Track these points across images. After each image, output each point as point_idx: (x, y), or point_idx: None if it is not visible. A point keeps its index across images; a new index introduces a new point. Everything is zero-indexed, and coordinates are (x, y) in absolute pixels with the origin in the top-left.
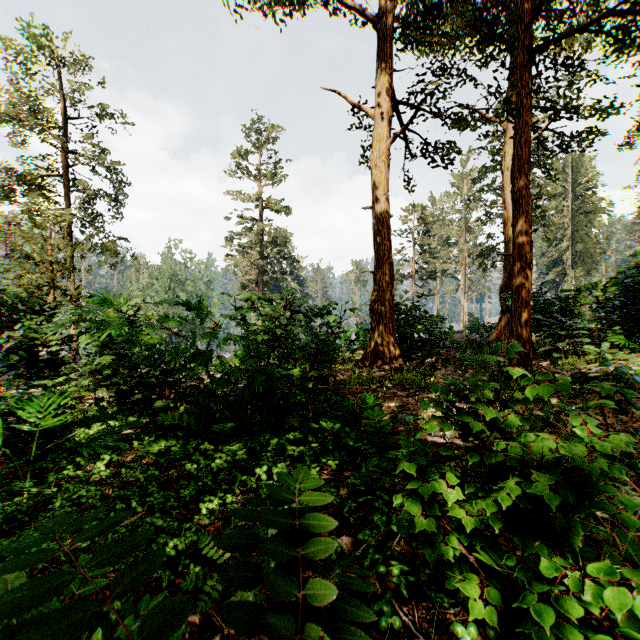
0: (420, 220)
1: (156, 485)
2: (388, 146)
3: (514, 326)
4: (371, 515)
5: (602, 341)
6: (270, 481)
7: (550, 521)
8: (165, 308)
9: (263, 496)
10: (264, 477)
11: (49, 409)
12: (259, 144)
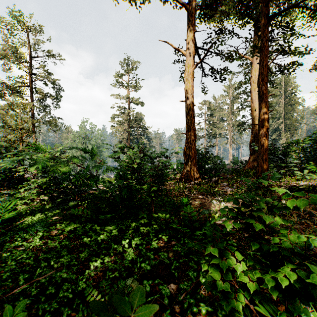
0: (208, 108)
1: (66, 251)
2: (193, 69)
3: (259, 161)
4: (187, 269)
5: (302, 169)
6: (130, 248)
7: (308, 290)
8: (81, 152)
9: (126, 257)
10: (126, 246)
11: (7, 208)
12: (128, 70)
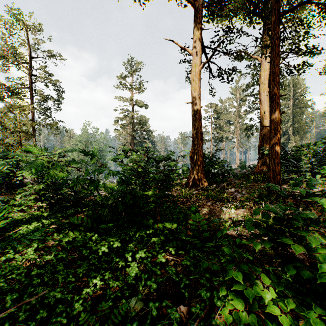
0: (215, 111)
1: (62, 265)
2: (200, 69)
3: (271, 166)
4: (198, 287)
5: (314, 174)
6: (133, 262)
7: None
8: (83, 156)
9: (129, 273)
10: (130, 259)
11: None
12: (131, 72)
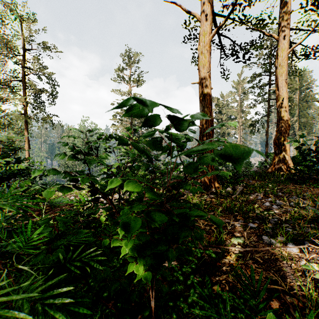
0: (217, 105)
1: None
2: (210, 39)
3: None
4: None
5: None
6: None
7: None
8: None
9: None
10: None
11: None
12: (130, 64)
